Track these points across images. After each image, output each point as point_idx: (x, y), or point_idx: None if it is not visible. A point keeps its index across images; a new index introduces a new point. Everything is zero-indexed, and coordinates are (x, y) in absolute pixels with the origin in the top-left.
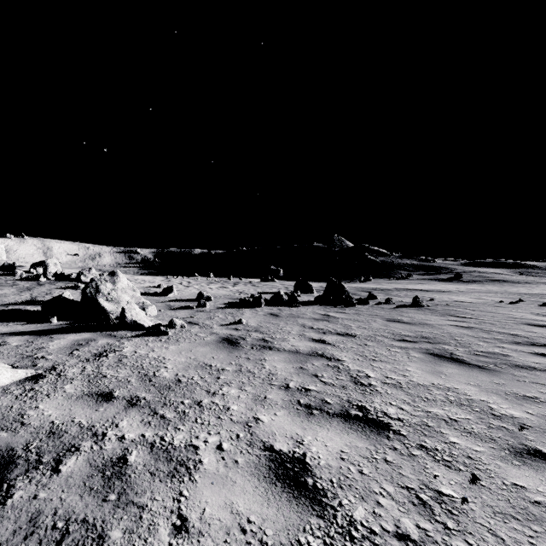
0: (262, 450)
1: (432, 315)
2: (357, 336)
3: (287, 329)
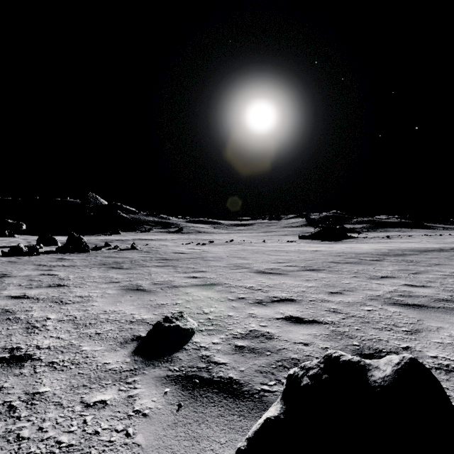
0: (5, 297)
1: (136, 253)
2: (77, 266)
3: (24, 268)
